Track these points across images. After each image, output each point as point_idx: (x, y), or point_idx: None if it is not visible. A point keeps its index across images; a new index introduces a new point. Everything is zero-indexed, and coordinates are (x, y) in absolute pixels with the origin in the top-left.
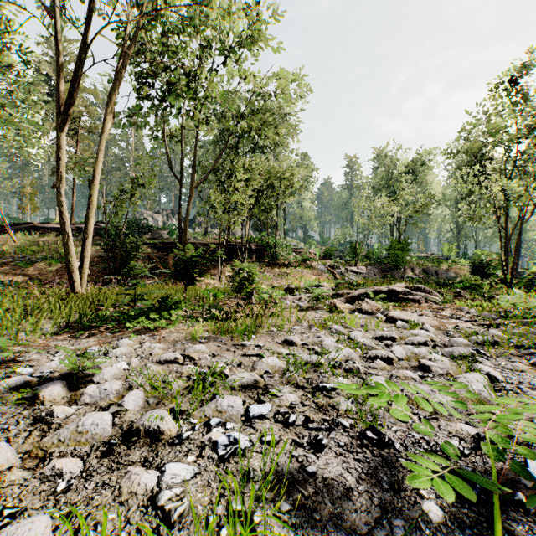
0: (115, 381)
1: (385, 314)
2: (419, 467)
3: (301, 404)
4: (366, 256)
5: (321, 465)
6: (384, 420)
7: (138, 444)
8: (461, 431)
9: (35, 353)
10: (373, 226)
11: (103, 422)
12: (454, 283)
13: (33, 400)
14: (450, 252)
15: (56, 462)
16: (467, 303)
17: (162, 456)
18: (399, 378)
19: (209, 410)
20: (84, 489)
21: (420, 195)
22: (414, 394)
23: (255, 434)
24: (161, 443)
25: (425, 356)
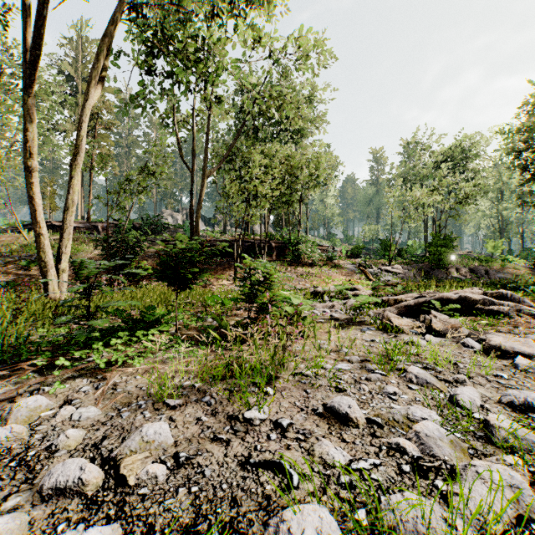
0: None
1: (478, 339)
2: None
3: None
4: (398, 254)
5: None
6: None
7: None
8: None
9: None
10: (411, 219)
11: None
12: (530, 286)
13: None
14: (496, 249)
15: None
16: None
17: None
18: None
19: None
20: None
21: (465, 184)
22: None
23: None
24: None
25: None
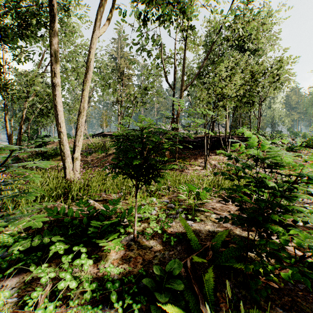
0: None
1: None
2: None
3: None
4: None
5: None
6: None
7: None
8: None
9: None
10: None
11: None
12: None
13: None
14: None
15: None
16: None
17: None
18: None
19: None
20: None
21: None
22: None
23: None
24: None
25: None
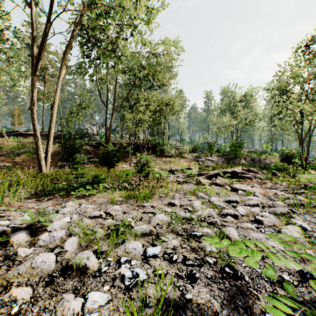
0: (60, 230)
1: (230, 186)
2: (276, 312)
3: (180, 247)
4: (217, 151)
5: (195, 293)
6: (236, 258)
7: (71, 276)
8: (288, 267)
9: (13, 211)
10: (222, 133)
11: (49, 260)
12: (271, 167)
13: (7, 243)
14: (267, 148)
15: (13, 291)
16: (280, 179)
17: (87, 285)
18: (243, 229)
19: (120, 251)
20: (30, 312)
21: (249, 114)
22: (265, 248)
23: (150, 269)
24: (87, 275)
25: (258, 213)
